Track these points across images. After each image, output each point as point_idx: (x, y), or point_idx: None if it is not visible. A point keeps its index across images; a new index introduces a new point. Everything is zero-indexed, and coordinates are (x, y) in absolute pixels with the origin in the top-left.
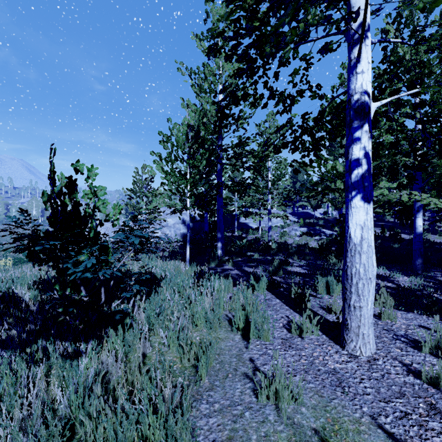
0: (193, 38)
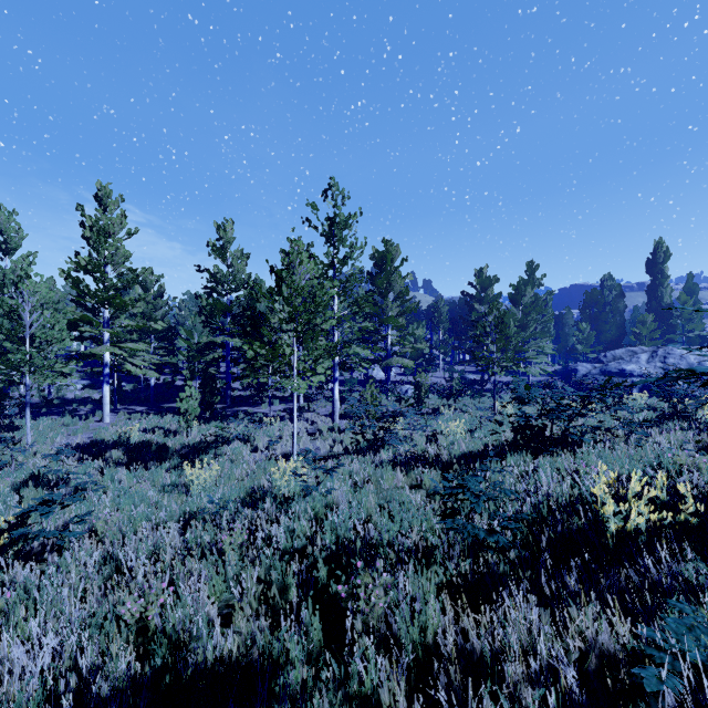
0: None
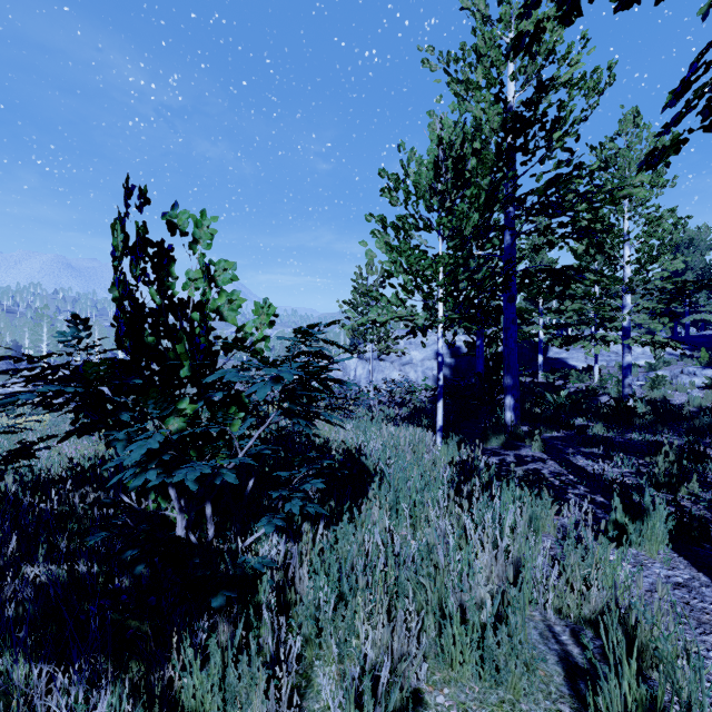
0: None
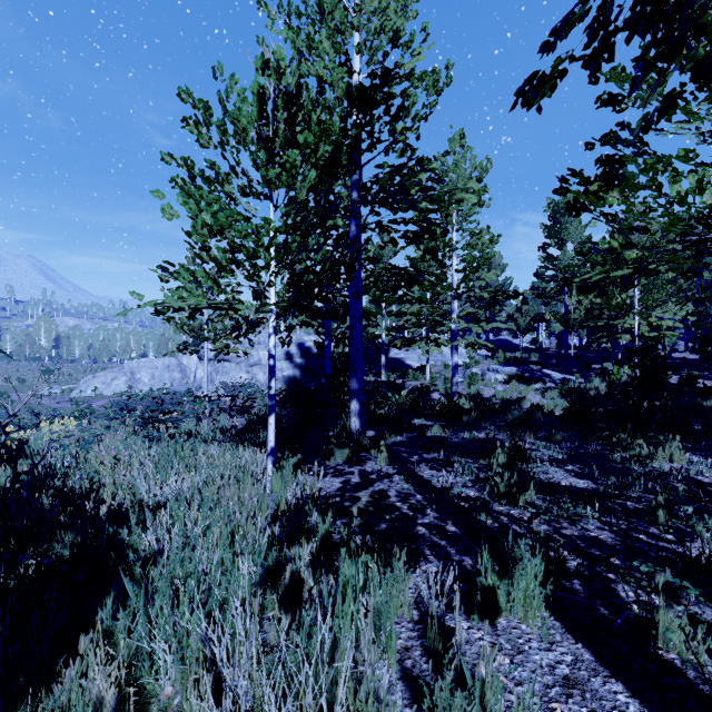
0: None
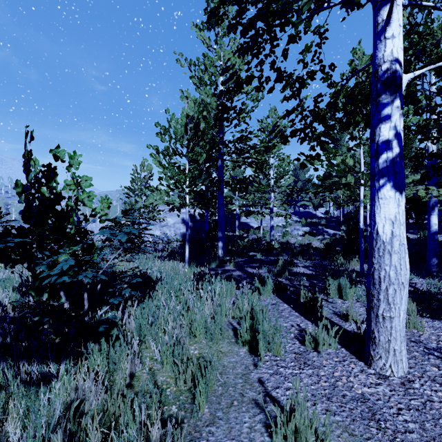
0: (192, 28)
